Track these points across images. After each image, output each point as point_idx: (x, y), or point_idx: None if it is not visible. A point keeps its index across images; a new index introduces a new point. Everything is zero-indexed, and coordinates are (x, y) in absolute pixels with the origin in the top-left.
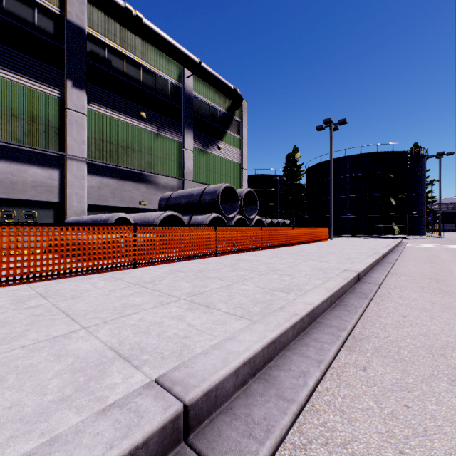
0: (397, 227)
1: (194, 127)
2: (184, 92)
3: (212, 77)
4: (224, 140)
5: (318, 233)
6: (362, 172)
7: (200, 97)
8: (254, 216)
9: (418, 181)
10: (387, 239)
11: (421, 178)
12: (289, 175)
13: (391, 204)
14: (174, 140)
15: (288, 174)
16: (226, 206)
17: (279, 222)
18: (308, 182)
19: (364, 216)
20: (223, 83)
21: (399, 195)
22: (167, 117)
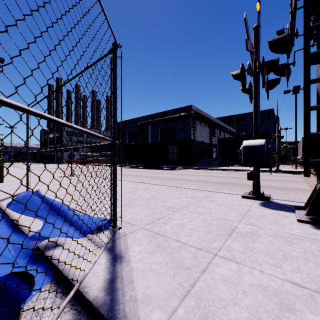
0: None
1: None
2: None
3: None
4: None
5: None
6: None
7: None
8: None
9: None
10: None
11: None
12: None
13: None
14: None
15: None
16: None
17: None
18: None
19: None
20: None
21: None
22: None
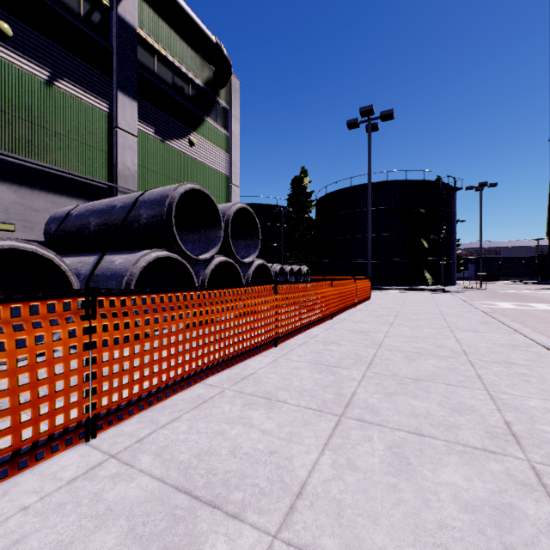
0: (430, 276)
1: (142, 95)
2: (117, 20)
3: (175, 4)
4: (201, 131)
5: (361, 289)
6: (388, 205)
7: (154, 44)
8: (252, 258)
9: (450, 219)
10: (441, 295)
11: (452, 216)
12: (296, 206)
13: (422, 246)
14: (95, 108)
15: (294, 205)
16: (194, 236)
17: (293, 270)
18: (319, 216)
19: (391, 261)
20: (197, 24)
21: (431, 236)
22: (75, 55)
